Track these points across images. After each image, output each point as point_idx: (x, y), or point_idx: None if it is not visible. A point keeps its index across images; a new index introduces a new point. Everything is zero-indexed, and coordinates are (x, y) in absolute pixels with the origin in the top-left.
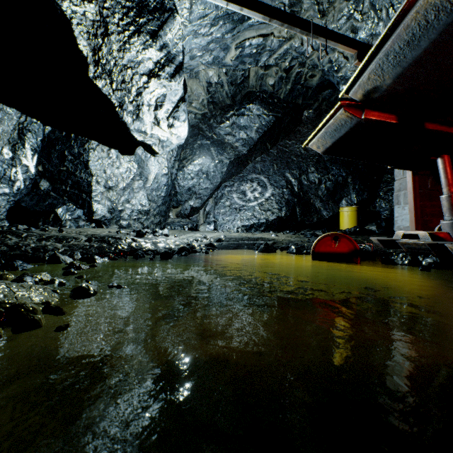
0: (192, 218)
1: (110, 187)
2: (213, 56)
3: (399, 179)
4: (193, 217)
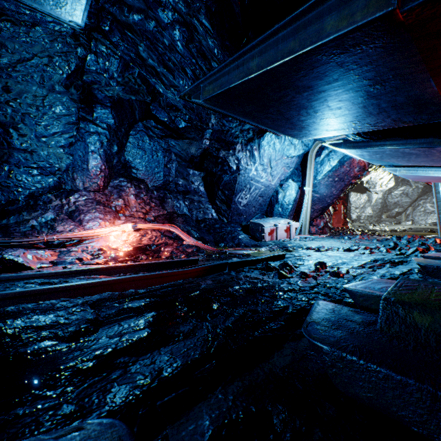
0: (397, 218)
1: (357, 208)
2: None
3: None
4: (397, 217)
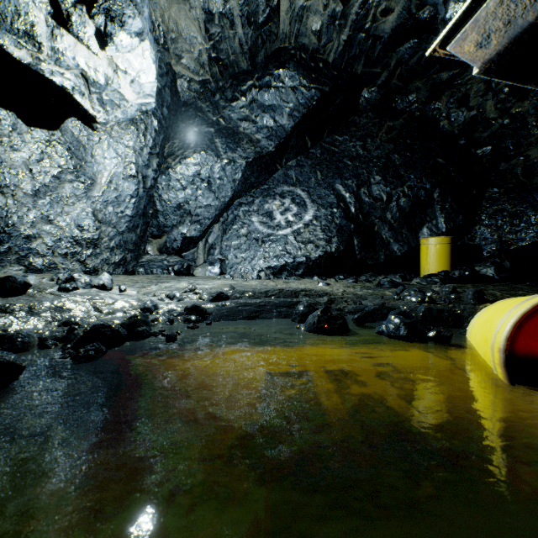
0: (186, 255)
1: None
2: None
3: None
4: (188, 254)
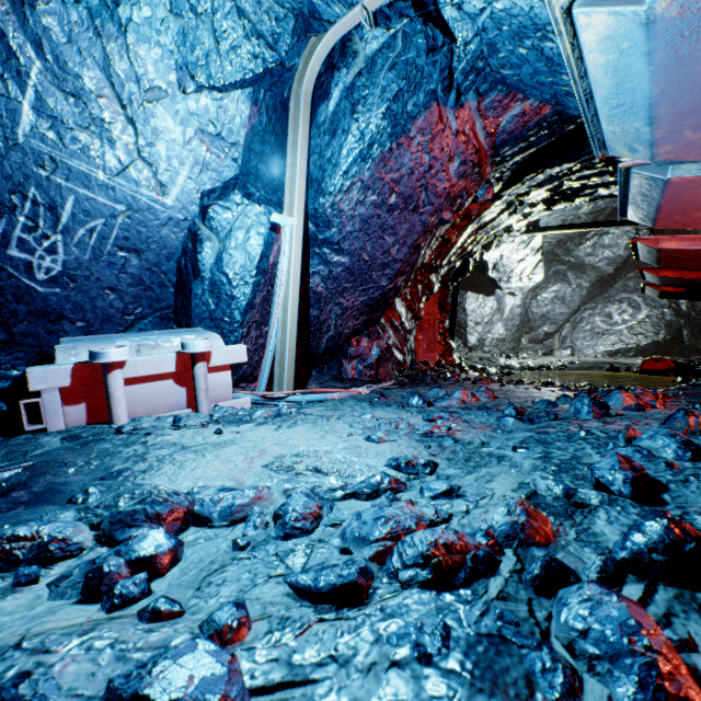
0: (546, 343)
1: (478, 323)
2: (566, 216)
3: None
4: (547, 342)
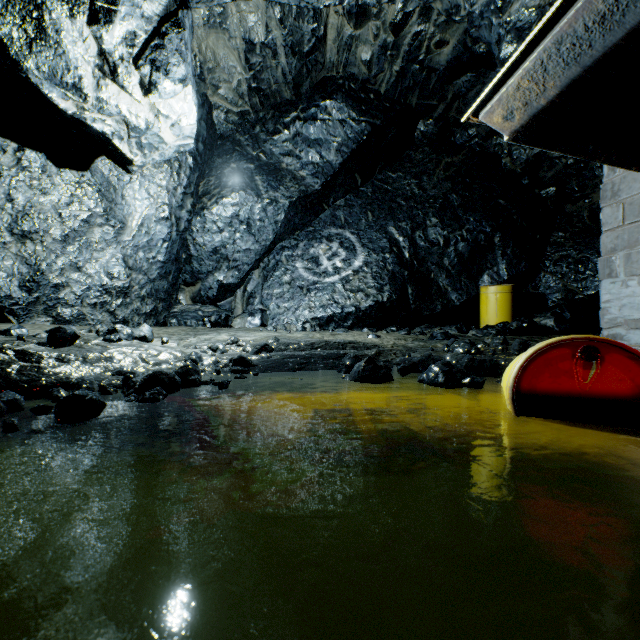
0: (223, 304)
1: (26, 234)
2: None
3: (613, 229)
4: (224, 303)
